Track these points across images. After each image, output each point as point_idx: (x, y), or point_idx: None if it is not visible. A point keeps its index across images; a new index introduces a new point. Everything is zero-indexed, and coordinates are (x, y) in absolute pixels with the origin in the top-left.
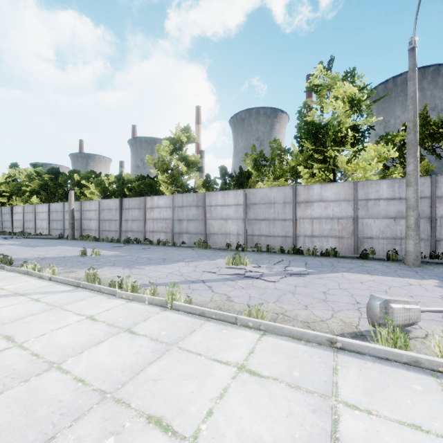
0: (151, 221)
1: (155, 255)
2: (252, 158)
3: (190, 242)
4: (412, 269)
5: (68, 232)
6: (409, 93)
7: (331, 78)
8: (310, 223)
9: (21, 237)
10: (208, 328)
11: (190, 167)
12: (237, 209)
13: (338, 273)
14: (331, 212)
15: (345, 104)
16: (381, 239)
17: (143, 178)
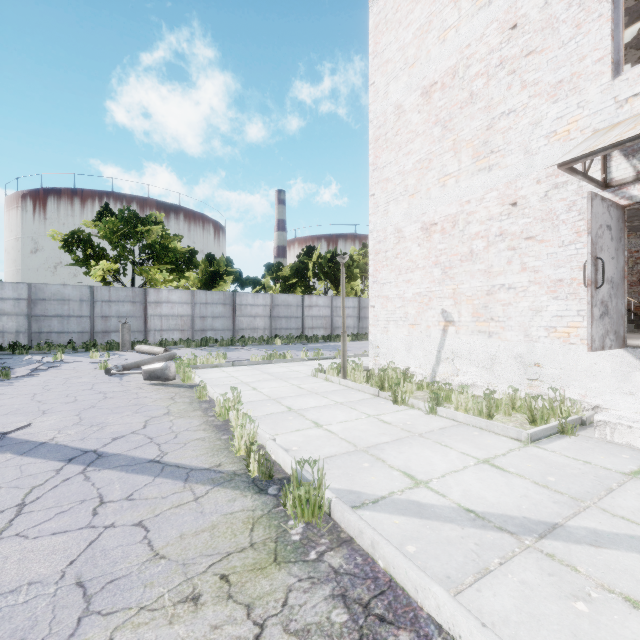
0: None
1: None
2: None
3: None
4: None
5: None
6: None
7: None
8: None
9: None
10: None
11: None
12: None
13: None
14: None
15: None
16: None
17: None
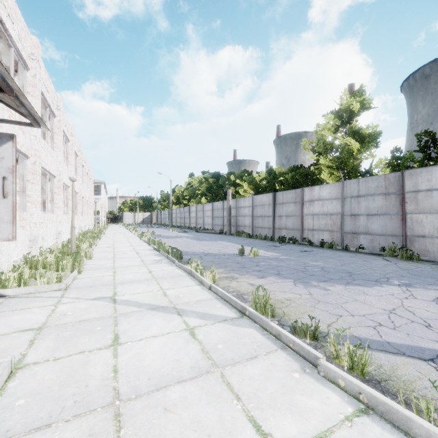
0: (311, 216)
1: (328, 263)
2: None
3: (371, 247)
4: None
5: (226, 228)
6: None
7: None
8: None
9: (194, 231)
10: None
11: (364, 143)
12: None
13: None
14: None
15: None
16: None
17: (297, 169)
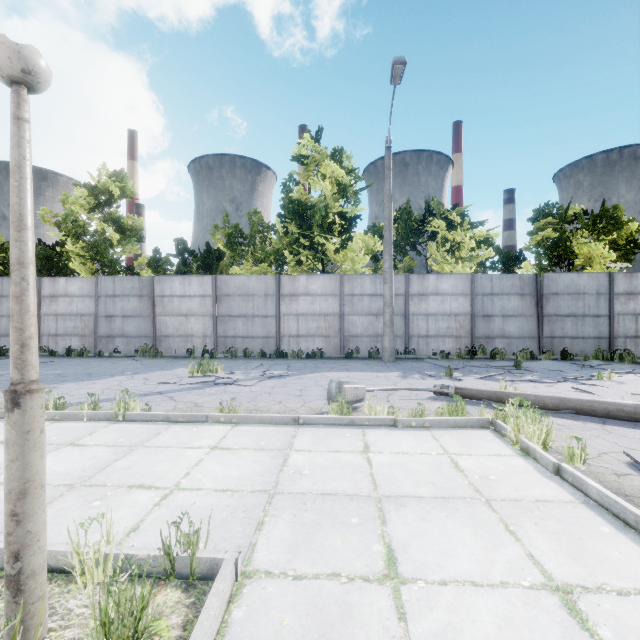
0: (53, 317)
1: (69, 369)
2: (224, 233)
3: (127, 350)
4: (386, 365)
5: None
6: (386, 190)
7: (319, 152)
8: (296, 320)
9: None
10: (175, 429)
11: (125, 236)
12: (203, 302)
13: (320, 372)
14: (318, 307)
15: (333, 185)
16: (365, 337)
17: None
